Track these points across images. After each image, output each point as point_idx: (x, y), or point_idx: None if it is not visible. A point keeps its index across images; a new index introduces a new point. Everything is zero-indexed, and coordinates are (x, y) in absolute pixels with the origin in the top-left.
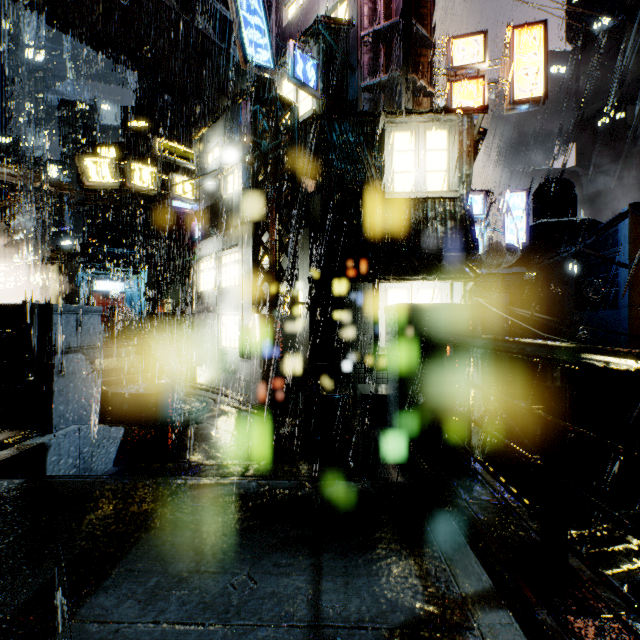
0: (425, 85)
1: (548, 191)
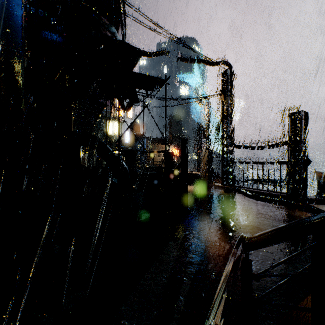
0: (113, 112)
1: (134, 125)
